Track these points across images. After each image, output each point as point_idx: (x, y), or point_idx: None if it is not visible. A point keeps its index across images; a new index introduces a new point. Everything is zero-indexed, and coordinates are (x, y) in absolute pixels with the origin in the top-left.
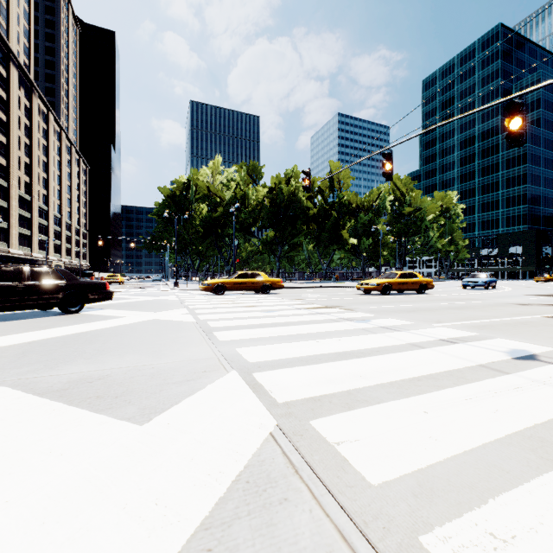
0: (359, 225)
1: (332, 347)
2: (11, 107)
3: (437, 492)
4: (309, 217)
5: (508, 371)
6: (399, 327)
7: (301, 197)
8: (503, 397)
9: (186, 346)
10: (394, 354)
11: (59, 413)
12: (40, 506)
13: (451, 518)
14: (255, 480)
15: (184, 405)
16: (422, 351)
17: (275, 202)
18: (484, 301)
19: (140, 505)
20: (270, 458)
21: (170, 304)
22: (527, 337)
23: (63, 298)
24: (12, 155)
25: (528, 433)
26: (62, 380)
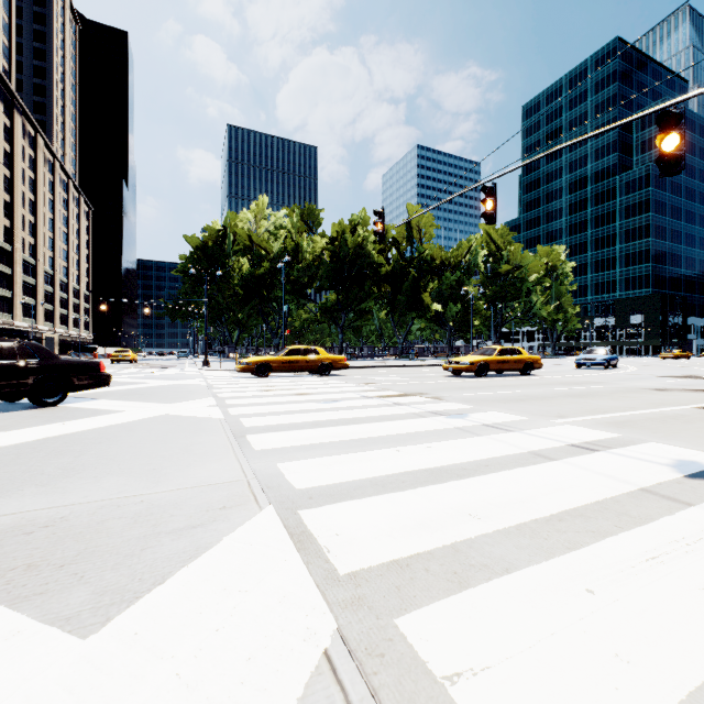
0: (445, 286)
1: (419, 460)
2: None
3: None
4: (381, 276)
5: (688, 501)
6: (509, 424)
7: (370, 250)
8: (703, 555)
9: (202, 459)
10: (512, 471)
11: None
12: None
13: None
14: None
15: (175, 585)
16: (551, 465)
17: (337, 256)
18: (609, 386)
19: None
20: None
21: (193, 391)
22: (688, 439)
23: (35, 385)
24: None
25: None
26: None
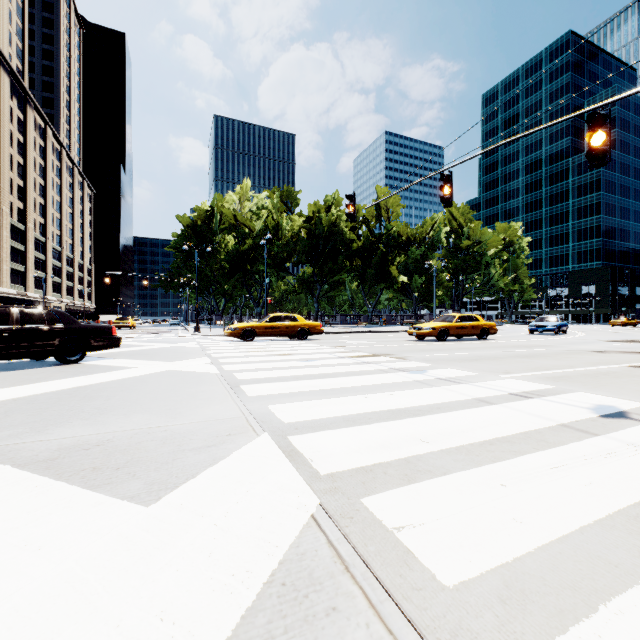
0: (411, 260)
1: (383, 404)
2: (1, 120)
3: (531, 596)
4: (353, 251)
5: (596, 433)
6: (461, 378)
7: (343, 228)
8: (595, 466)
9: (207, 402)
10: (458, 412)
11: (42, 491)
12: (2, 626)
13: (553, 634)
14: (293, 582)
15: (203, 479)
16: (491, 407)
17: (313, 234)
18: (556, 349)
19: (139, 622)
20: (313, 550)
21: (190, 352)
22: (612, 390)
23: (60, 345)
24: (3, 177)
25: (633, 512)
26: (51, 447)
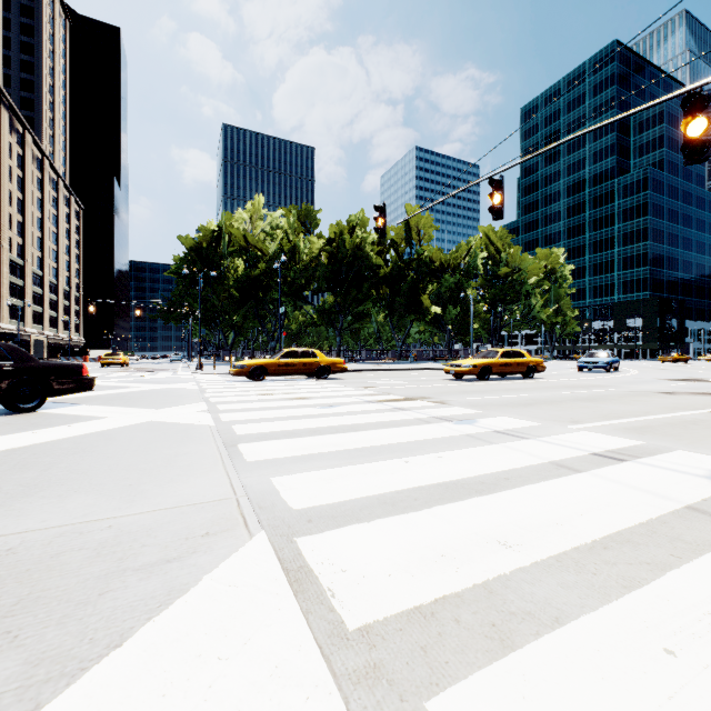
0: (444, 289)
1: (431, 473)
2: None
3: None
4: (380, 278)
5: None
6: (522, 431)
7: (368, 252)
8: None
9: (186, 473)
10: (537, 486)
11: None
12: None
13: None
14: None
15: (134, 650)
16: (578, 478)
17: (335, 258)
18: (616, 389)
19: None
20: None
21: (184, 396)
22: None
23: (9, 389)
24: None
25: None
26: None
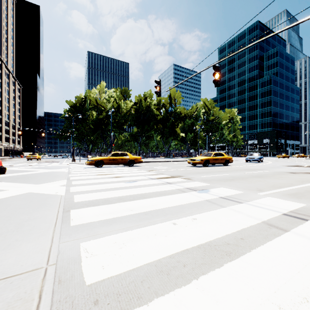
0: (186, 125)
1: (192, 234)
2: None
3: None
4: (158, 120)
5: None
6: (235, 197)
7: (153, 108)
8: None
9: (23, 238)
10: (266, 247)
11: None
12: None
13: None
14: None
15: None
16: (288, 237)
17: (137, 111)
18: (268, 171)
19: None
20: None
21: (58, 176)
22: None
23: None
24: None
25: None
26: None
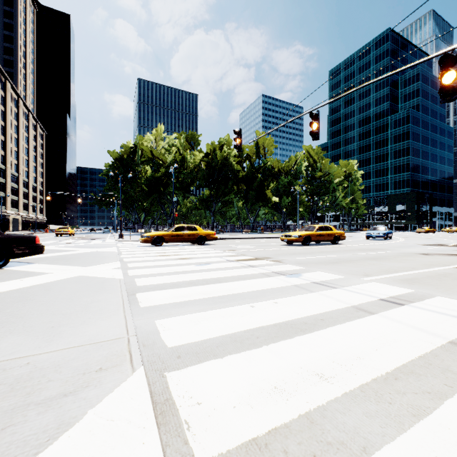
0: (280, 186)
1: (269, 315)
2: None
3: None
4: (239, 178)
5: None
6: (332, 282)
7: (232, 161)
8: None
9: (96, 316)
10: (344, 326)
11: None
12: None
13: None
14: None
15: None
16: (372, 318)
17: (210, 165)
18: (392, 251)
19: None
20: None
21: (106, 257)
22: None
23: None
24: None
25: None
26: None
